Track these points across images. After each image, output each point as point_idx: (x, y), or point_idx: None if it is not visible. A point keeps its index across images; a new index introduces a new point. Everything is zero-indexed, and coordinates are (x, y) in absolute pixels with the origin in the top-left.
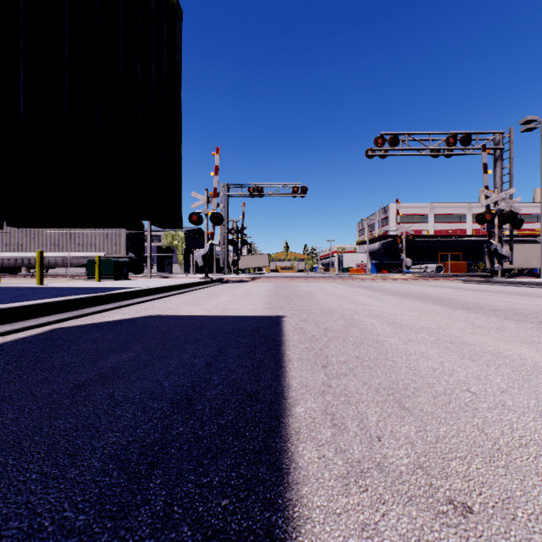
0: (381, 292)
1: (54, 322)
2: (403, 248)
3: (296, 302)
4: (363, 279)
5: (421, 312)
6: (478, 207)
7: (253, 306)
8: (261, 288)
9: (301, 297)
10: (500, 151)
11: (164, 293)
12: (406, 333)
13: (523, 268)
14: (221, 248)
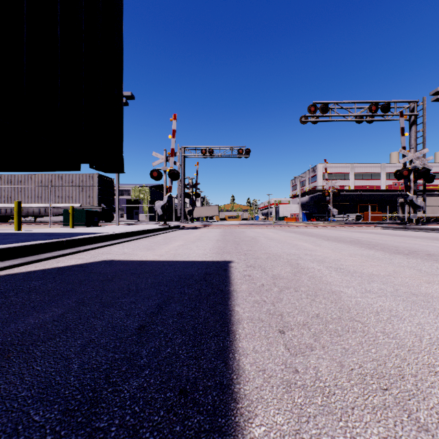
0: (316, 237)
1: (4, 268)
2: (330, 200)
3: (242, 247)
4: (298, 225)
5: (361, 257)
6: (391, 167)
7: (203, 250)
8: (211, 233)
9: (247, 242)
10: (415, 117)
11: (125, 238)
12: (358, 281)
13: (430, 216)
14: (178, 200)
